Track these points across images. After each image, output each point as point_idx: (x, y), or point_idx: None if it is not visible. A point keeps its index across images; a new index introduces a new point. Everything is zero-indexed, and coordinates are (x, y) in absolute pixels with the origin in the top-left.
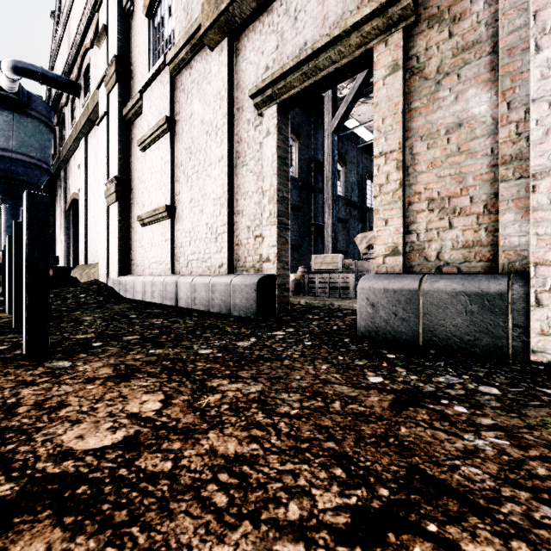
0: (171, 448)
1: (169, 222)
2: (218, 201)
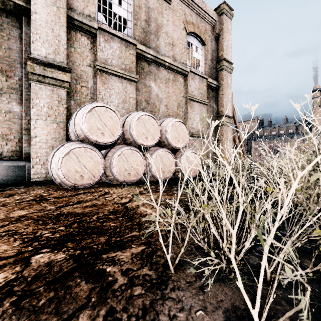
0: None
1: None
2: None
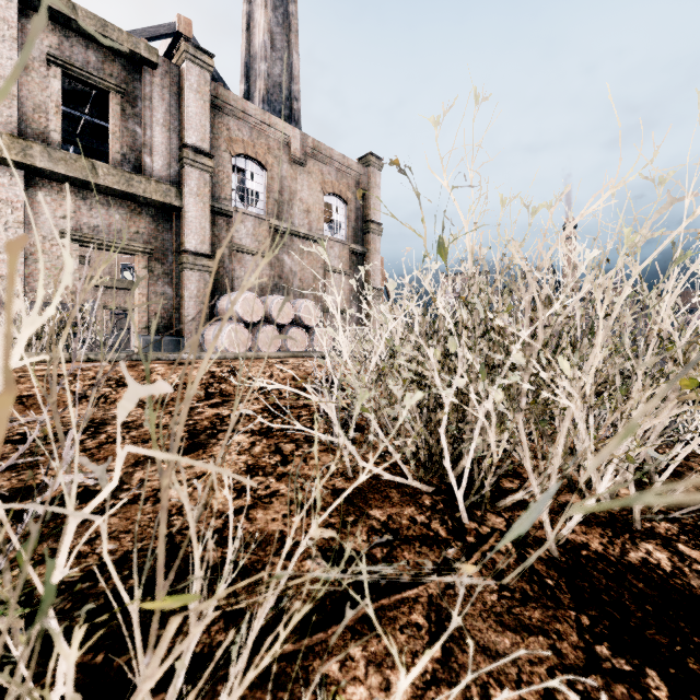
0: None
1: None
2: None
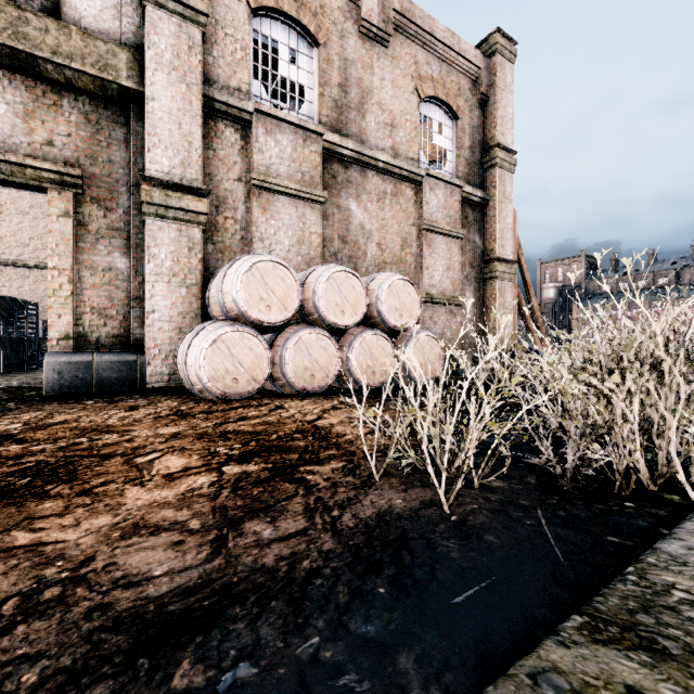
0: (51, 420)
1: None
2: None
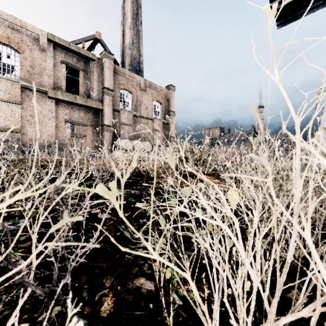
0: None
1: (19, 134)
2: (50, 135)
